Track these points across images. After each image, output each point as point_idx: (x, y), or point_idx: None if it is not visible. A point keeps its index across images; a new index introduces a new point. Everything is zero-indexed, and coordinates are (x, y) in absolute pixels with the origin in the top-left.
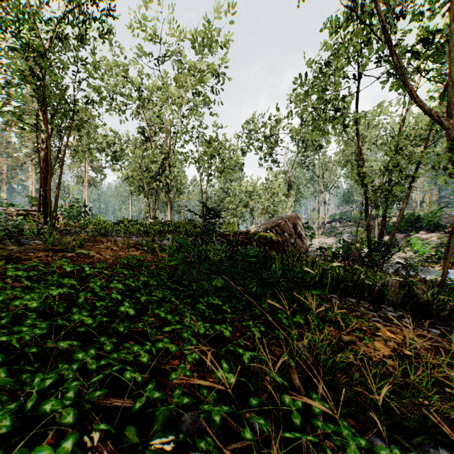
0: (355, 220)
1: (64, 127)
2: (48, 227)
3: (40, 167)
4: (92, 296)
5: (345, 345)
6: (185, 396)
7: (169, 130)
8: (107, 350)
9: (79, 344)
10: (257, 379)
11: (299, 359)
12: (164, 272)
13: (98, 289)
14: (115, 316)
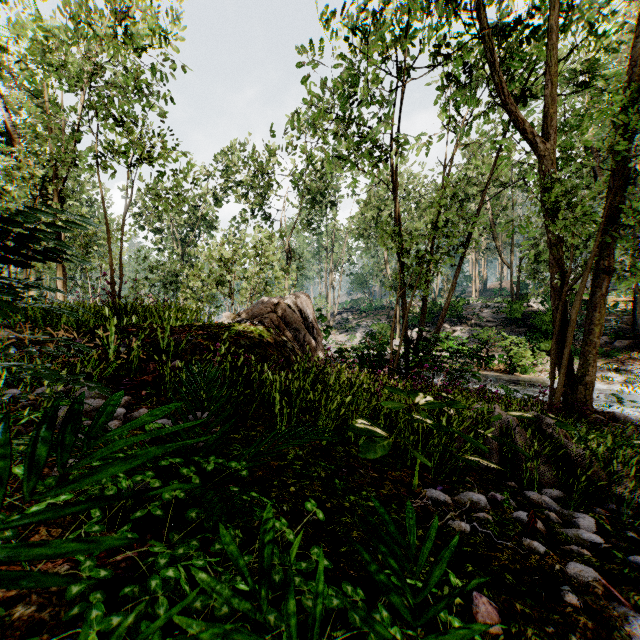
0: (370, 310)
1: None
2: None
3: None
4: None
5: None
6: None
7: (63, 127)
8: None
9: None
10: None
11: None
12: None
13: None
14: None
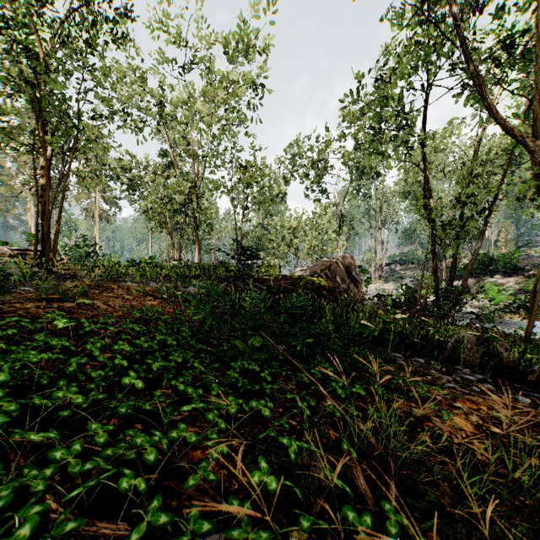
0: (418, 262)
1: (68, 148)
2: (43, 270)
3: (38, 197)
4: (88, 362)
5: (417, 422)
6: (205, 518)
7: (197, 153)
8: (99, 444)
9: (57, 437)
10: (307, 478)
11: (361, 443)
12: (187, 328)
13: (97, 353)
14: (120, 388)
